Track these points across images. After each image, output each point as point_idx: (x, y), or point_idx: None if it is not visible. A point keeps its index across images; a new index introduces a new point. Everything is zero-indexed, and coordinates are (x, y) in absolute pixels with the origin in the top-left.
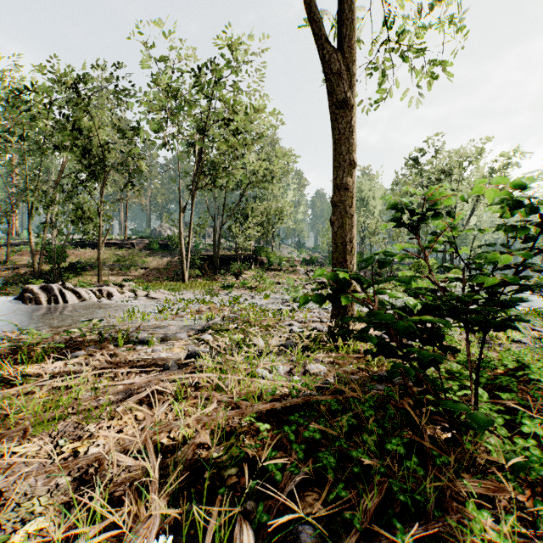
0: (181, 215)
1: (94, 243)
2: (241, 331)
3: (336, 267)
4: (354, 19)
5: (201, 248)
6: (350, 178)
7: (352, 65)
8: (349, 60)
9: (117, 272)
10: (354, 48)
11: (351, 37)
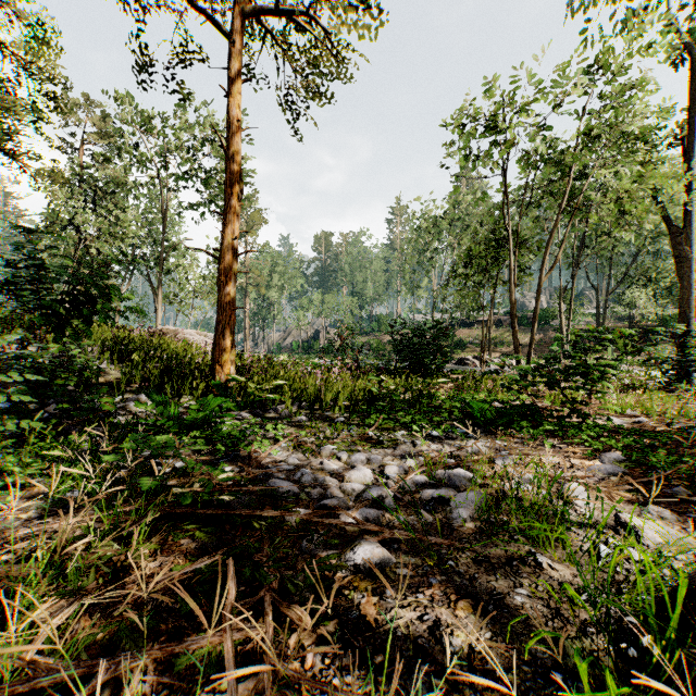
0: (561, 295)
1: (465, 322)
2: (617, 379)
3: (677, 345)
4: (693, 210)
5: (579, 320)
6: (688, 297)
7: (691, 236)
8: (689, 233)
9: (493, 349)
10: (692, 226)
11: (690, 220)
